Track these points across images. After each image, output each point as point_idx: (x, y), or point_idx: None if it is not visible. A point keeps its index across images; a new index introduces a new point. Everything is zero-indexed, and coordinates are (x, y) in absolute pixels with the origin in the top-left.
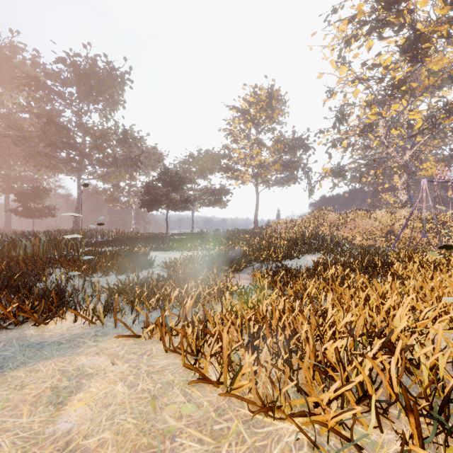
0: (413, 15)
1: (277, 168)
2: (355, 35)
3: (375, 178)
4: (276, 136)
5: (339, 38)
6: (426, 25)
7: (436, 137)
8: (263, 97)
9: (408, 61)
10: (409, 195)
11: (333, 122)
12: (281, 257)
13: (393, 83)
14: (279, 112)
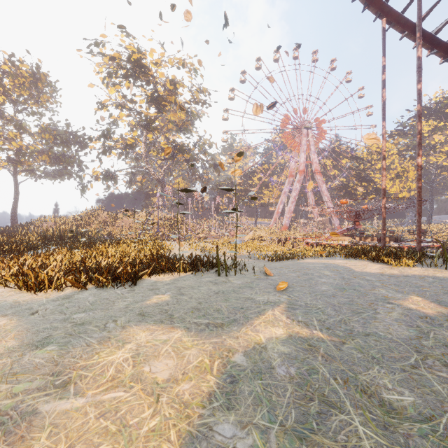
0: (155, 80)
1: (44, 159)
2: (116, 73)
3: (141, 186)
4: (43, 124)
5: (103, 67)
6: (164, 90)
7: (177, 164)
8: (25, 73)
9: (156, 107)
10: (164, 201)
11: (99, 135)
12: (23, 249)
13: (147, 119)
14: (48, 98)
